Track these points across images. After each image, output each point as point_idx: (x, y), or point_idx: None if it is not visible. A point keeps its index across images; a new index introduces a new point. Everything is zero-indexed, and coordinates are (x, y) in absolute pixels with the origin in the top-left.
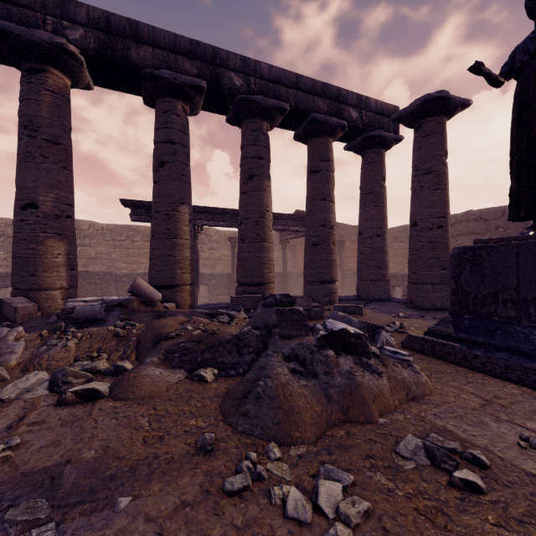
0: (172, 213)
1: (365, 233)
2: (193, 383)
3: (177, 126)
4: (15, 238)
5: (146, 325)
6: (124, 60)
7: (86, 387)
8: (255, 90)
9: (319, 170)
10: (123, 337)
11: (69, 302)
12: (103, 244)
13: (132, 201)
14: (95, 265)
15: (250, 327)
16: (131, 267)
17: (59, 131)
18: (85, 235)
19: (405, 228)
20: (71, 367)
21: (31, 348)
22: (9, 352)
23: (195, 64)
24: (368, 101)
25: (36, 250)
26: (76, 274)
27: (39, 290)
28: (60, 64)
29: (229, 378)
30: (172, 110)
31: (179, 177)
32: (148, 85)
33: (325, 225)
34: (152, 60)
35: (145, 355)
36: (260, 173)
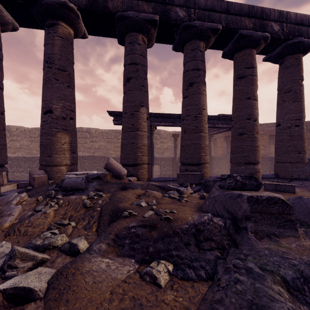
0: (135, 113)
1: (283, 124)
2: (142, 287)
3: (138, 52)
4: (40, 132)
5: (110, 196)
6: (104, 10)
7: (19, 283)
8: (194, 18)
9: (244, 76)
10: (90, 207)
11: (66, 175)
12: (102, 140)
13: (114, 112)
14: (98, 152)
15: (211, 214)
16: (116, 153)
17: (65, 63)
18: (93, 136)
19: (306, 123)
20: (36, 238)
21: (26, 211)
22: (8, 214)
23: (151, 5)
24: (289, 15)
25: (51, 140)
26: (76, 156)
27: (53, 166)
28: (65, 18)
29: (188, 281)
30: (135, 40)
31: (140, 87)
32: (119, 26)
33: (250, 118)
34: (122, 7)
35: (102, 229)
36: (198, 81)
